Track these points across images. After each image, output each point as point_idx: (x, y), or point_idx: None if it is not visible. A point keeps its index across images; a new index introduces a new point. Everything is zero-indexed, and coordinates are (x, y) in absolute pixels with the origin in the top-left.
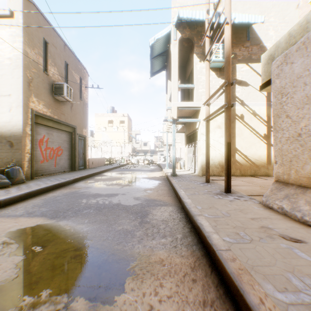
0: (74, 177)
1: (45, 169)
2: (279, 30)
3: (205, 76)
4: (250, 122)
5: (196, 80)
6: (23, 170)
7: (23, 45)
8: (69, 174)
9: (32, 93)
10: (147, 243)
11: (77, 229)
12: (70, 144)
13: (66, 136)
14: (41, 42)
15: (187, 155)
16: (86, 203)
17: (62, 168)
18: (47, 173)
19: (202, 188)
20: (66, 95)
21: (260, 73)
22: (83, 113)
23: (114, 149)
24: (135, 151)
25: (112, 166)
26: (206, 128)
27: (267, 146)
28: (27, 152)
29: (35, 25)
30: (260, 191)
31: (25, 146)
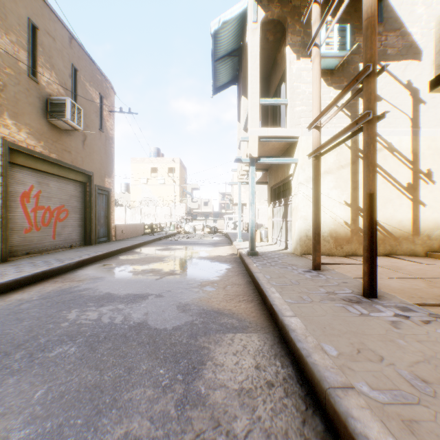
0: (80, 258)
1: (35, 243)
2: (433, 6)
3: (312, 74)
4: (383, 163)
5: (291, 91)
6: None
7: None
8: (76, 252)
9: (4, 110)
10: None
11: None
12: (83, 201)
13: (75, 188)
14: (24, 24)
15: (272, 220)
16: (73, 321)
17: (68, 241)
18: (39, 250)
19: (312, 285)
20: (71, 118)
21: (401, 79)
22: (106, 152)
23: (159, 210)
24: (191, 214)
25: (154, 237)
26: (314, 170)
27: (413, 203)
28: None
29: None
30: (433, 293)
31: None
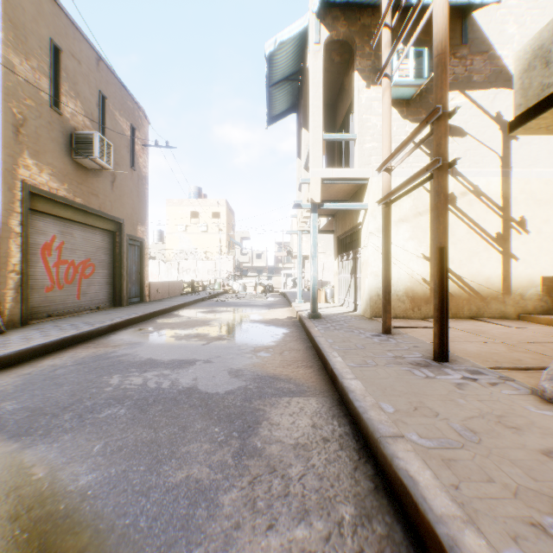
0: (112, 321)
1: (57, 304)
2: (526, 24)
3: (382, 109)
4: (469, 210)
5: (360, 124)
6: (2, 308)
7: (2, 47)
8: (106, 314)
9: (24, 148)
10: (253, 548)
11: (62, 480)
12: (112, 254)
13: (102, 238)
14: (46, 47)
15: (339, 276)
16: (117, 386)
17: (95, 302)
18: (61, 312)
19: (379, 349)
20: (100, 155)
21: (489, 111)
22: (139, 195)
23: (201, 265)
24: (240, 269)
25: (196, 298)
26: (385, 219)
27: (504, 257)
28: (12, 269)
29: (31, 9)
30: (511, 357)
31: (6, 258)
